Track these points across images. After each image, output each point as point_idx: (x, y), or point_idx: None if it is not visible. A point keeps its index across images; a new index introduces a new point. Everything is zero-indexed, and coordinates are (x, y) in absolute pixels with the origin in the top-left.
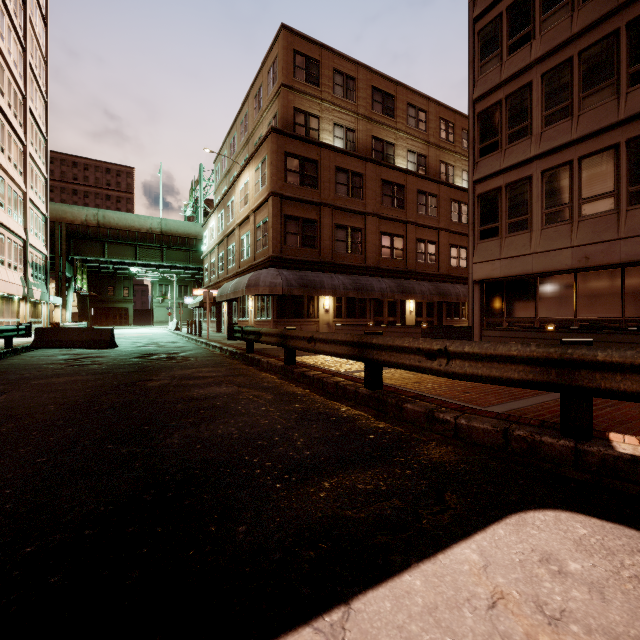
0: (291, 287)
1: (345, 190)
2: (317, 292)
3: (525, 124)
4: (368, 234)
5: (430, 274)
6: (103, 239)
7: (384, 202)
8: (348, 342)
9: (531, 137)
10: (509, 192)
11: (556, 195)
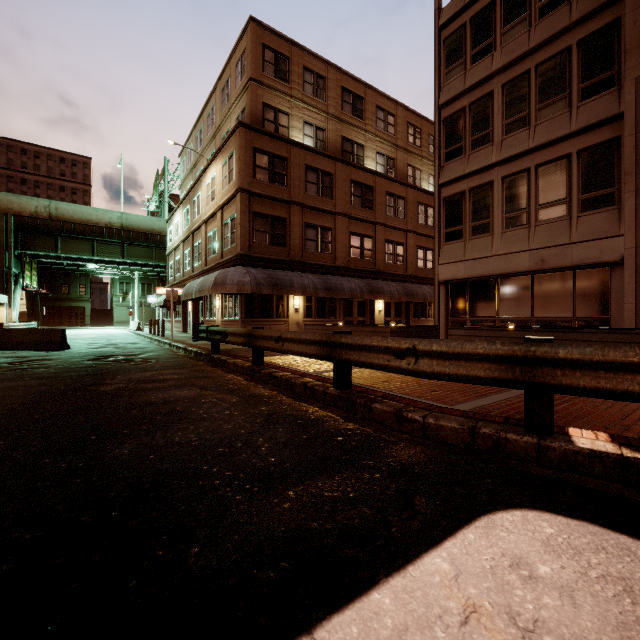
0: (260, 286)
1: (315, 189)
2: (287, 291)
3: (487, 131)
4: (338, 234)
5: (398, 275)
6: (56, 233)
7: (354, 202)
8: (317, 341)
9: (492, 144)
10: (472, 196)
11: (515, 200)
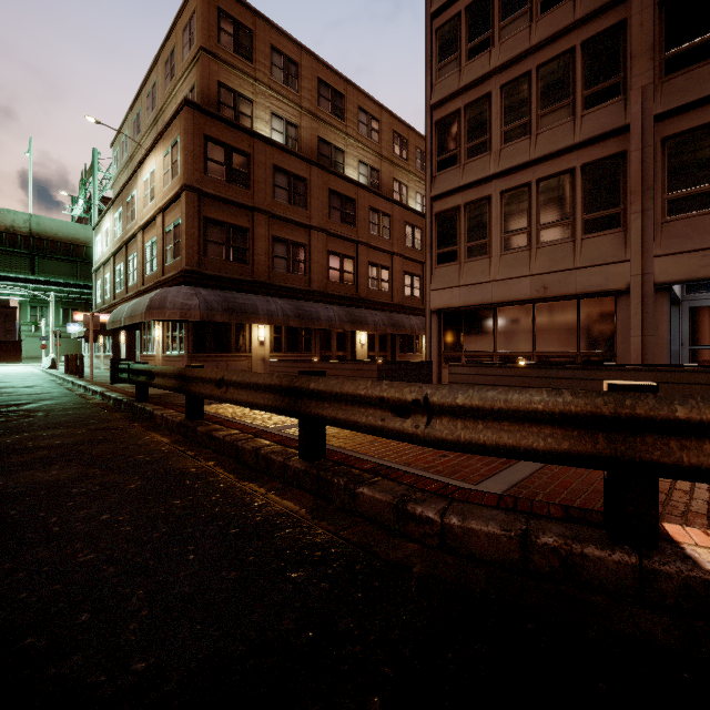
0: (212, 311)
1: (285, 196)
2: (248, 319)
3: (484, 138)
4: (313, 252)
5: (383, 303)
6: None
7: (332, 216)
8: (273, 387)
9: (490, 153)
10: (468, 212)
11: (515, 219)
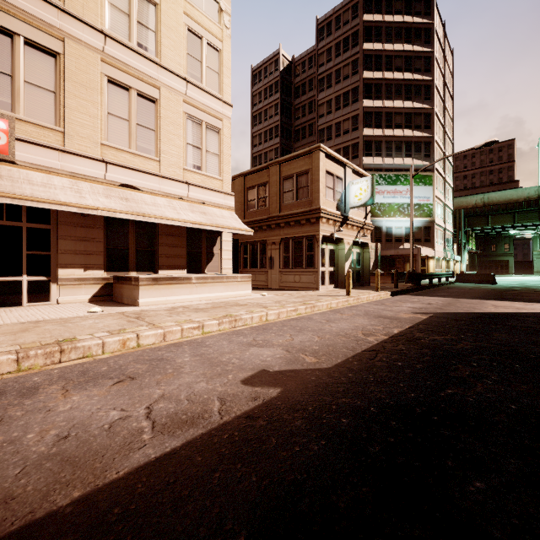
0: None
1: None
2: None
3: None
4: None
5: None
6: (487, 213)
7: None
8: None
9: None
10: None
11: None
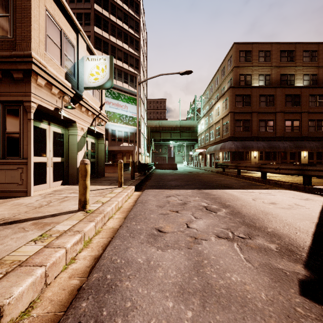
0: (238, 148)
1: (264, 104)
2: (250, 150)
3: None
4: (277, 121)
5: (318, 137)
6: (160, 131)
7: (287, 105)
8: (256, 167)
9: None
10: None
11: None
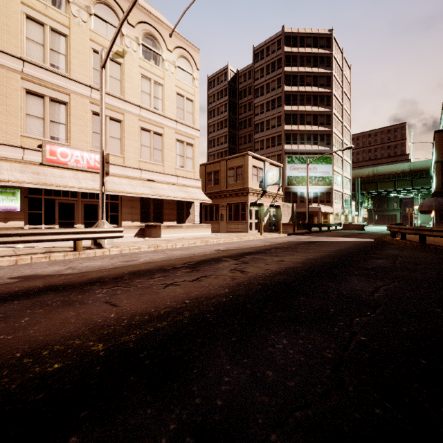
0: (441, 206)
1: None
2: None
3: None
4: None
5: None
6: (376, 181)
7: None
8: None
9: None
10: None
11: None
